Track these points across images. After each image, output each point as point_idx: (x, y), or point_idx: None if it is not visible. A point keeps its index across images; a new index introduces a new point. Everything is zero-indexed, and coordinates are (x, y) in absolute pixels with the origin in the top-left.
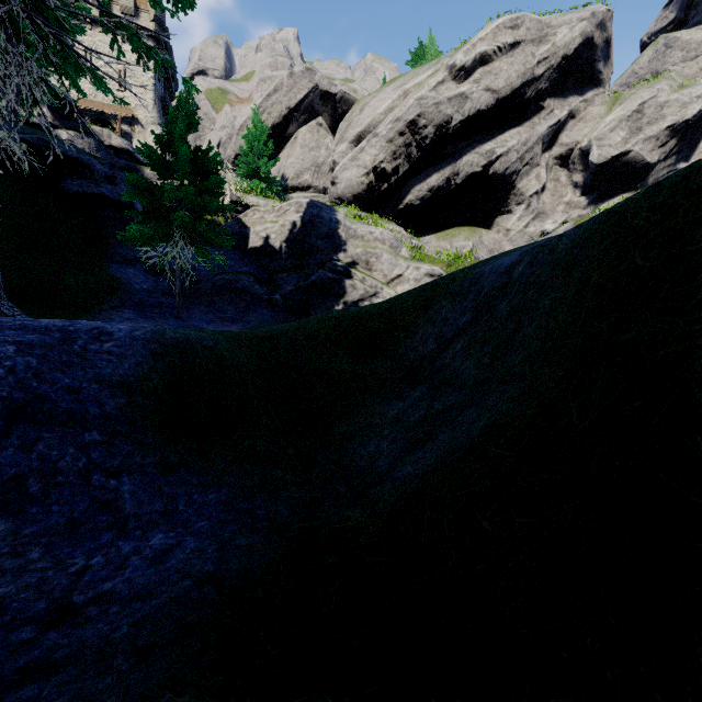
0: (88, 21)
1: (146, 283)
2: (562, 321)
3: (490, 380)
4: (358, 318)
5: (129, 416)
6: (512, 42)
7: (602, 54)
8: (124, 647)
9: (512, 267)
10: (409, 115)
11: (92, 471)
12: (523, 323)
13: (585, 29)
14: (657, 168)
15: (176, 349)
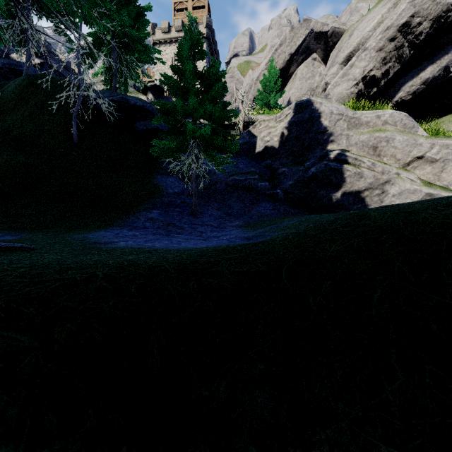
0: (173, 41)
1: (178, 188)
2: None
3: None
4: None
5: None
6: None
7: None
8: None
9: None
10: (401, 19)
11: None
12: None
13: None
14: None
15: None
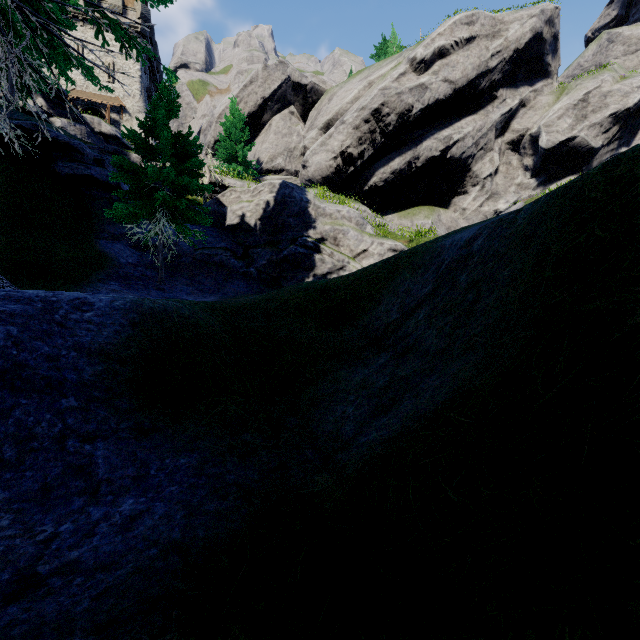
0: (80, 18)
1: (131, 257)
2: (522, 292)
3: (452, 348)
4: (326, 289)
5: (106, 382)
6: (468, 37)
7: (550, 48)
8: (84, 623)
9: (472, 240)
10: (374, 104)
11: (67, 436)
12: (483, 293)
13: (534, 25)
14: (601, 152)
15: (153, 318)
